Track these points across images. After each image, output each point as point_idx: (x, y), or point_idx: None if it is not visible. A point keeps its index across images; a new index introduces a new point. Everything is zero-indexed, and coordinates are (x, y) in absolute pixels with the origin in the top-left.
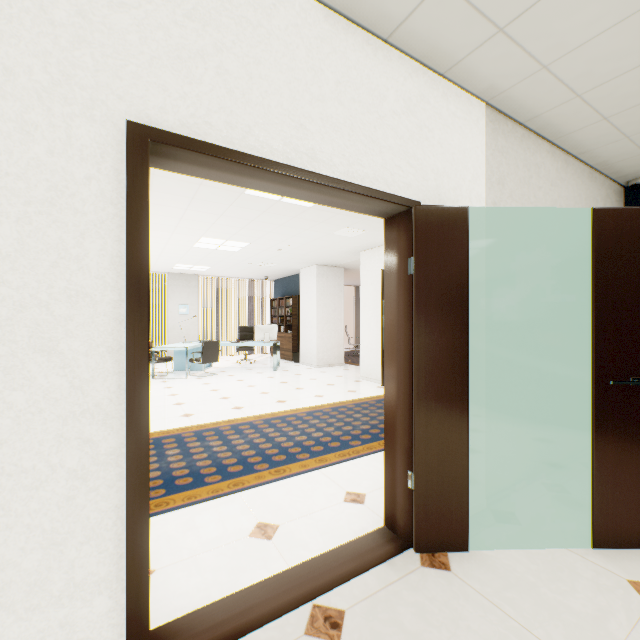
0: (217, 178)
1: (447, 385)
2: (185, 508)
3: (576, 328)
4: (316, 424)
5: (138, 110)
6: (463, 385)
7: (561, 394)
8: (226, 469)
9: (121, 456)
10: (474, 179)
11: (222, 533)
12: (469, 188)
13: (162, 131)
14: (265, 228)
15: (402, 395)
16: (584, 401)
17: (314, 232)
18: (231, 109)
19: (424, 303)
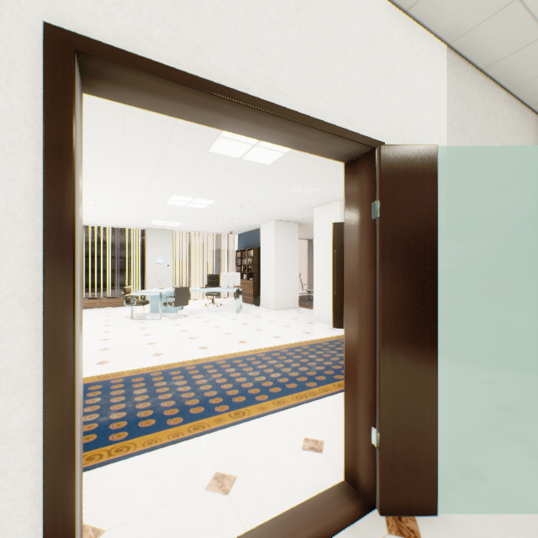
0: (165, 110)
1: (415, 337)
2: (144, 454)
3: (530, 276)
4: (274, 364)
5: (60, 13)
6: (432, 337)
7: (517, 341)
8: (188, 411)
9: (38, 431)
10: (437, 123)
11: (178, 485)
12: (432, 132)
13: (90, 40)
14: (228, 186)
15: (365, 346)
16: (537, 347)
17: (272, 189)
18: (177, 24)
19: (390, 249)
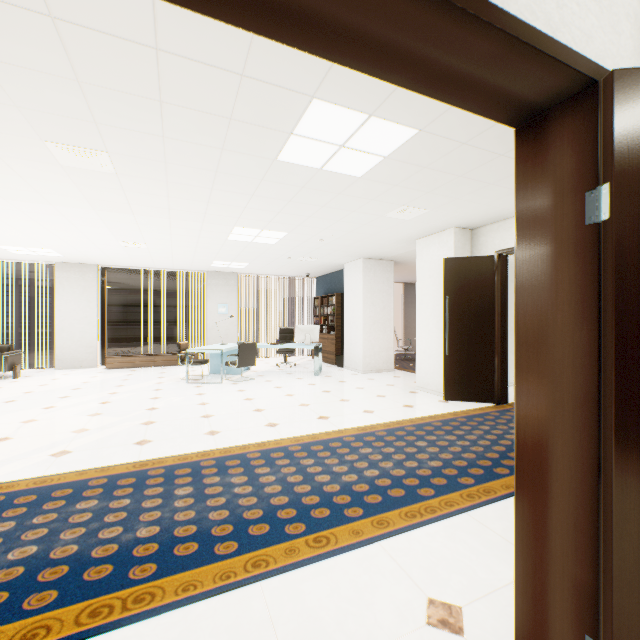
0: None
1: None
2: (175, 611)
3: None
4: (368, 455)
5: None
6: None
7: None
8: (246, 530)
9: None
10: None
11: None
12: None
13: None
14: (304, 211)
15: (567, 473)
16: None
17: (362, 214)
18: None
19: (635, 283)
